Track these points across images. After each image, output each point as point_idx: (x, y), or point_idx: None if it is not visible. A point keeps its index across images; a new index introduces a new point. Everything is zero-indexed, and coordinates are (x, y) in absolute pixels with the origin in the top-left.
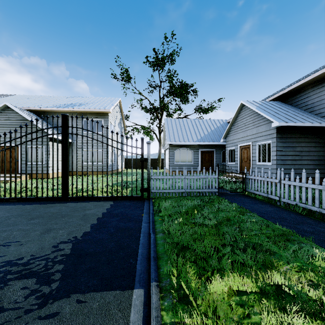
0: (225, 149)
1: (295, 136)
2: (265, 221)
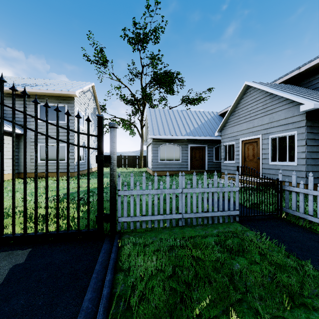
0: (218, 144)
1: None
2: None
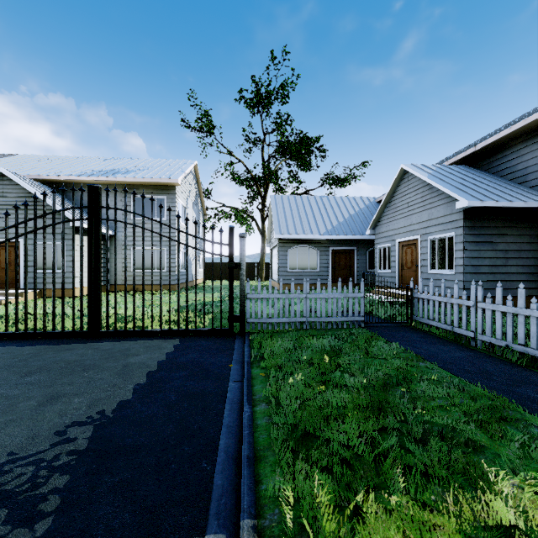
0: (374, 246)
1: (495, 224)
2: (454, 378)
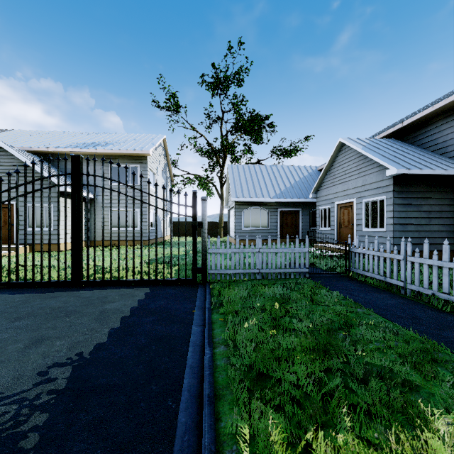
0: (316, 208)
1: (420, 189)
2: (388, 323)
